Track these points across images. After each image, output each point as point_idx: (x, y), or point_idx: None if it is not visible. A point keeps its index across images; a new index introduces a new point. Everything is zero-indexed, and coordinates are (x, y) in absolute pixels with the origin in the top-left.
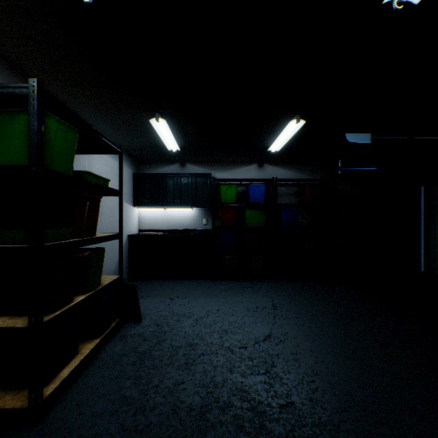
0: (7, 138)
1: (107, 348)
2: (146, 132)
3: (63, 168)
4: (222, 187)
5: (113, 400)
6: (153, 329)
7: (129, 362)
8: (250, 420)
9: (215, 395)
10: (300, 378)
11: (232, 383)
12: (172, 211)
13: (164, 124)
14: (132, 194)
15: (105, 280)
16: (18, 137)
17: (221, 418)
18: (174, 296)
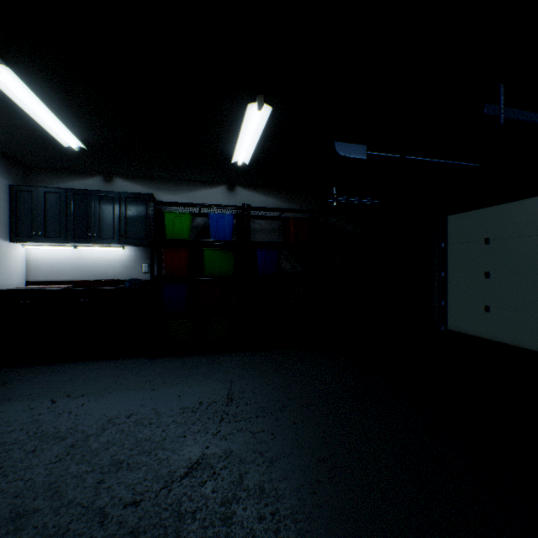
0: None
1: None
2: None
3: None
4: (168, 214)
5: None
6: None
7: None
8: None
9: None
10: None
11: None
12: (90, 252)
13: (18, 82)
14: (7, 221)
15: None
16: None
17: None
18: (61, 395)
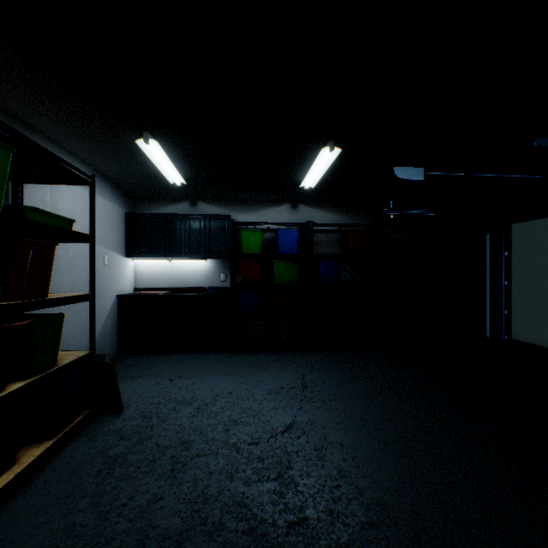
0: None
1: (64, 452)
2: (137, 158)
3: None
4: (244, 232)
5: (54, 531)
6: (137, 423)
7: (92, 472)
8: None
9: (203, 514)
10: (321, 483)
11: (229, 495)
12: (180, 264)
13: (158, 148)
14: (124, 241)
15: (65, 359)
16: None
17: None
18: (175, 376)
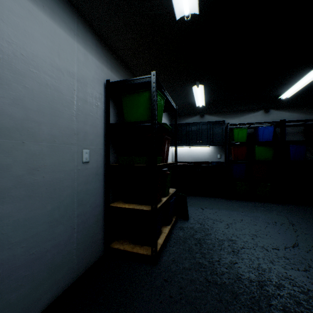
0: (136, 107)
1: (174, 232)
2: (185, 95)
3: (159, 121)
4: (235, 130)
5: (193, 263)
6: (198, 226)
7: (192, 243)
8: (305, 300)
9: (266, 276)
10: None
11: (277, 271)
12: (194, 149)
13: (200, 88)
14: None
15: (169, 191)
16: (141, 106)
17: (278, 292)
18: (203, 207)
